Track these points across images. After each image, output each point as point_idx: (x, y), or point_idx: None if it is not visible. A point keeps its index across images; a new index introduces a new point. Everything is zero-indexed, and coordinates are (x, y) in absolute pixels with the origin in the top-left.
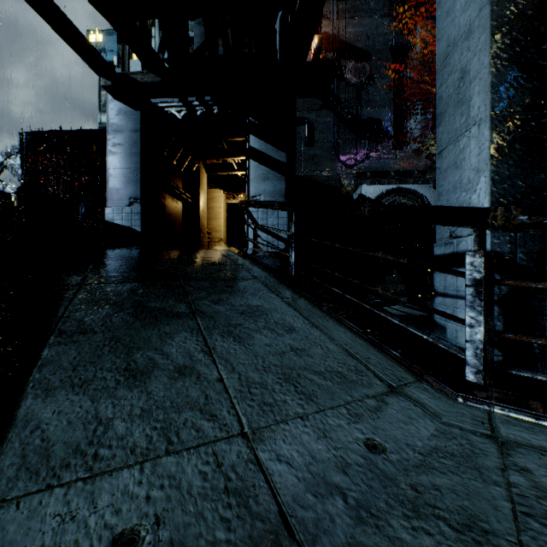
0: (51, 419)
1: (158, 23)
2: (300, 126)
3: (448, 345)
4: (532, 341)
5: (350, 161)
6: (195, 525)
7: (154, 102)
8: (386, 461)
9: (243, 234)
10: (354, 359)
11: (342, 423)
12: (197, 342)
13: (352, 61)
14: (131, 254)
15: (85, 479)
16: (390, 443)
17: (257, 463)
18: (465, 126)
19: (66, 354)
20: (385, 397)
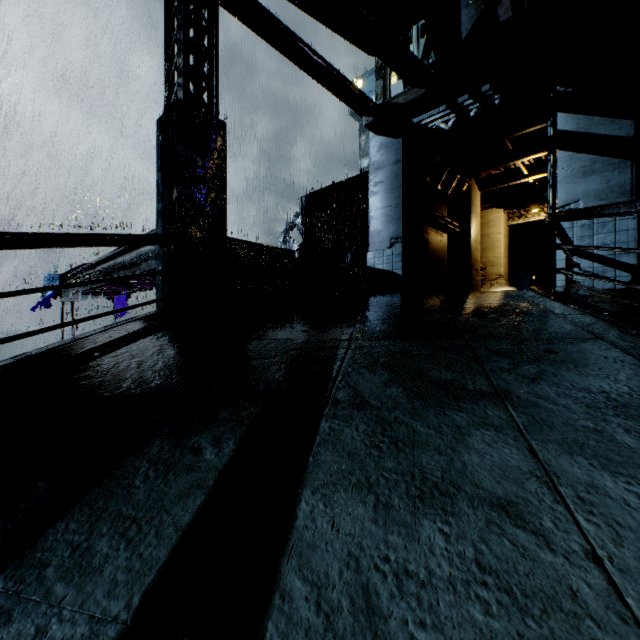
0: (330, 536)
1: (416, 36)
2: None
3: None
4: None
5: None
6: None
7: (416, 123)
8: None
9: (552, 265)
10: None
11: None
12: (518, 452)
13: None
14: (397, 302)
15: None
16: None
17: None
18: None
19: (341, 433)
20: None
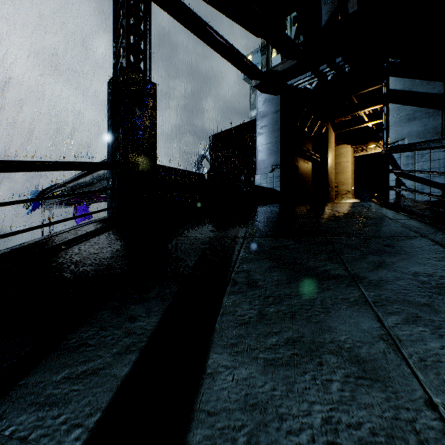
0: (231, 385)
1: (289, 25)
2: None
3: None
4: None
5: None
6: None
7: (289, 84)
8: None
9: (387, 184)
10: None
11: None
12: (369, 321)
13: None
14: (277, 210)
15: None
16: None
17: None
18: None
19: (238, 306)
20: None
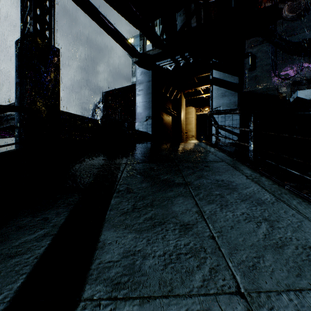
0: (115, 246)
1: (158, 23)
2: (245, 59)
3: None
4: None
5: (286, 75)
6: None
7: (157, 64)
8: None
9: (210, 132)
10: None
11: None
12: (192, 205)
13: (288, 2)
14: (148, 146)
15: (134, 298)
16: None
17: None
18: None
19: (121, 204)
20: None
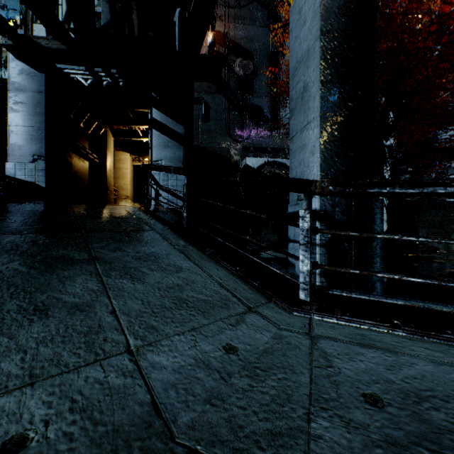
0: None
1: None
2: (198, 105)
3: (292, 276)
4: (339, 270)
5: (238, 137)
6: (80, 421)
7: (59, 68)
8: (237, 357)
9: (144, 193)
10: (225, 290)
11: (209, 335)
12: (95, 283)
13: (240, 58)
14: (33, 207)
15: None
16: (241, 345)
17: (139, 371)
18: (306, 121)
19: None
20: (243, 314)
